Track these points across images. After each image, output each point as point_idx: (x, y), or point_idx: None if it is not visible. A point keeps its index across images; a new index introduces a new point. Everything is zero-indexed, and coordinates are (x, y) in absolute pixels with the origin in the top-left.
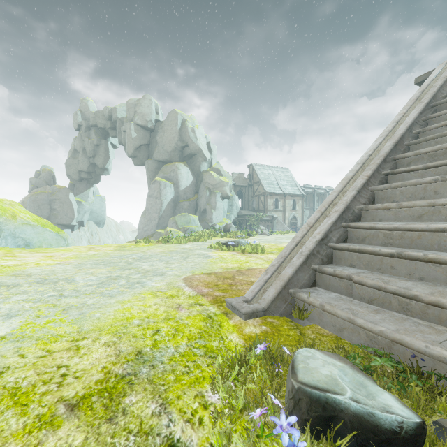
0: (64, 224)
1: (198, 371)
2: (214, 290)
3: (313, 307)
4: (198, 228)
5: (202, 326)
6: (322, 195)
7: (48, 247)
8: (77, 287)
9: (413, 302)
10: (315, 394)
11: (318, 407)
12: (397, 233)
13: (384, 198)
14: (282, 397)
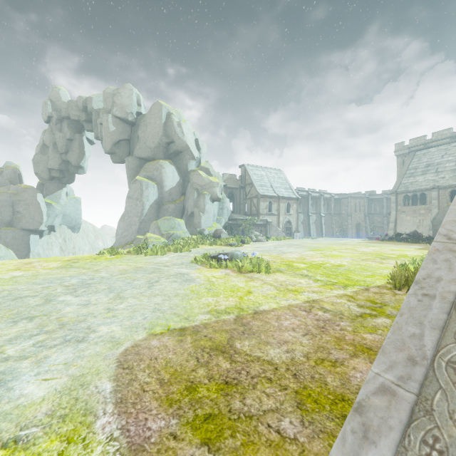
0: (30, 229)
1: None
2: (179, 428)
3: None
4: (183, 234)
5: None
6: (316, 198)
7: None
8: None
9: None
10: None
11: None
12: None
13: None
14: None
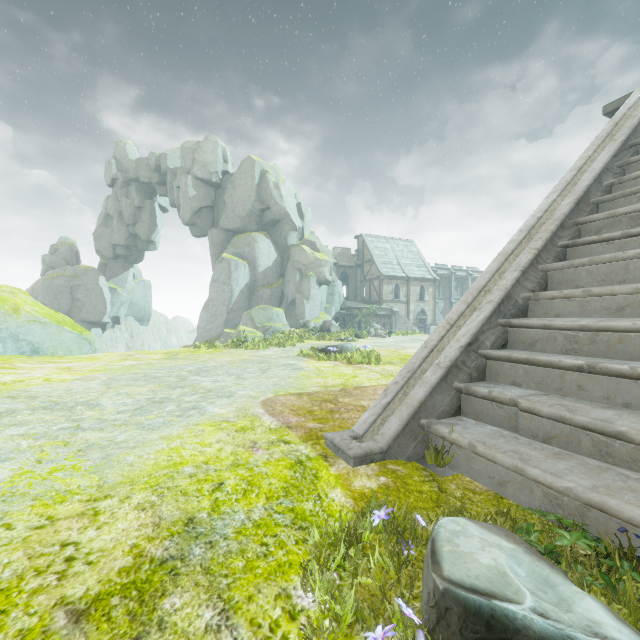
0: (92, 321)
1: (281, 553)
2: (306, 420)
3: (459, 448)
4: (283, 327)
5: (289, 477)
6: (462, 279)
7: (66, 354)
8: (103, 415)
9: (616, 442)
10: (473, 601)
11: (478, 624)
12: (586, 335)
13: (562, 282)
14: (416, 599)
